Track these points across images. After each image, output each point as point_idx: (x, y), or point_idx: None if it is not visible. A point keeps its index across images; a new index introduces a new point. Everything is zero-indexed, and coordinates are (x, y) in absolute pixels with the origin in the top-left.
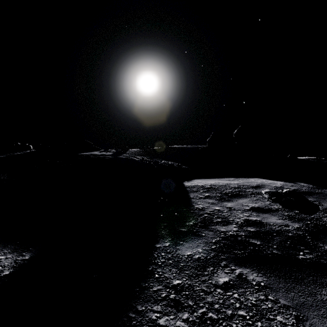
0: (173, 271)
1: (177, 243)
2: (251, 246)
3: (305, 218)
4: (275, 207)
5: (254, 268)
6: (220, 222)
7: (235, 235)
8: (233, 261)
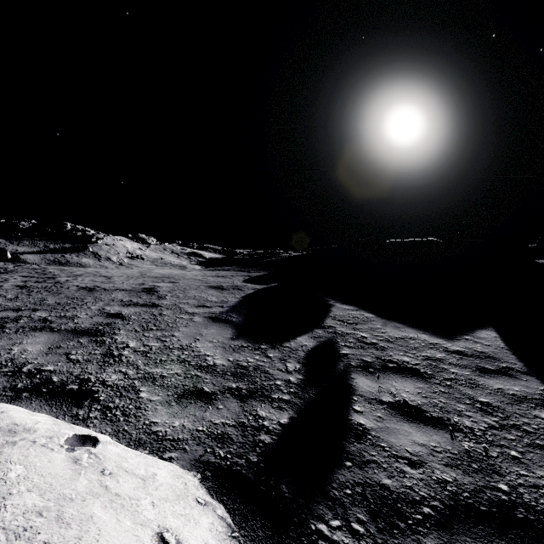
0: None
1: None
2: None
3: None
4: None
5: None
6: None
7: None
8: None
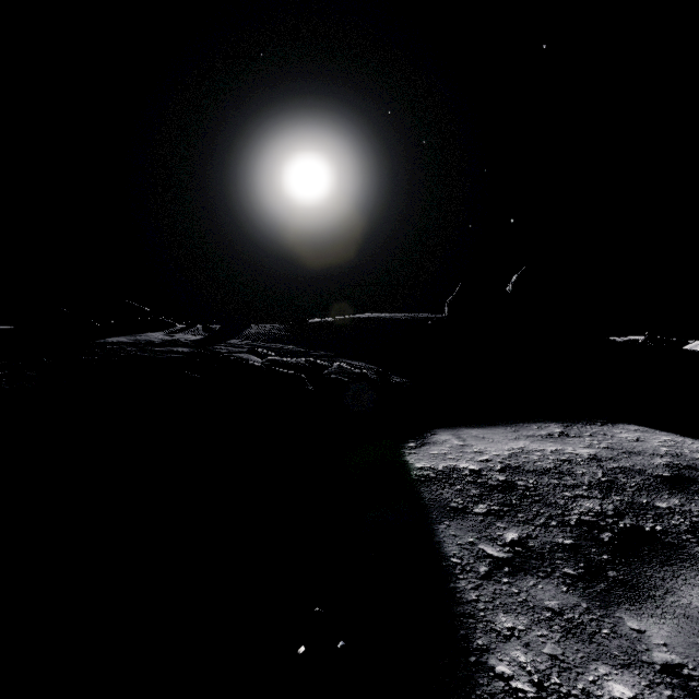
0: None
1: None
2: None
3: None
4: None
5: None
6: None
7: None
8: None
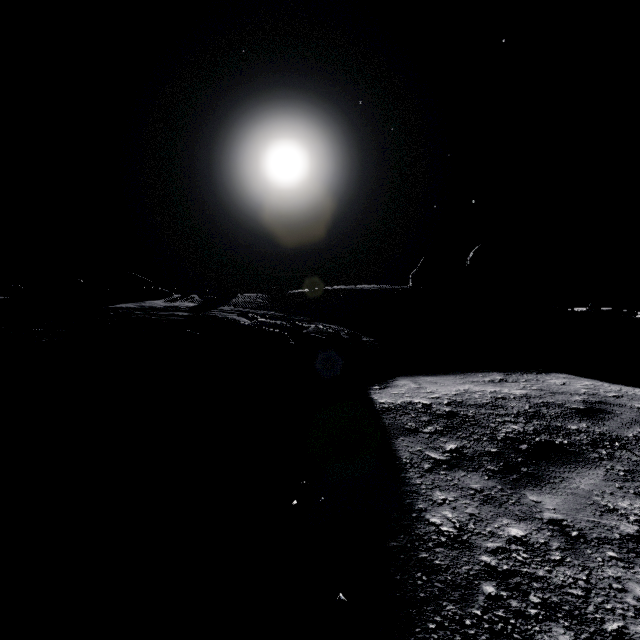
0: None
1: None
2: None
3: None
4: None
5: None
6: None
7: None
8: None
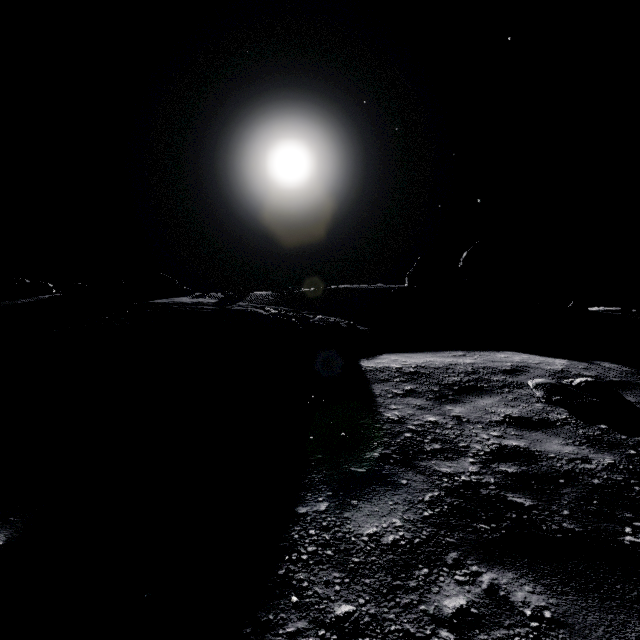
0: (335, 579)
1: (344, 505)
2: (511, 511)
3: (623, 442)
4: (556, 417)
5: (523, 570)
6: (439, 450)
7: (475, 483)
8: (473, 551)
